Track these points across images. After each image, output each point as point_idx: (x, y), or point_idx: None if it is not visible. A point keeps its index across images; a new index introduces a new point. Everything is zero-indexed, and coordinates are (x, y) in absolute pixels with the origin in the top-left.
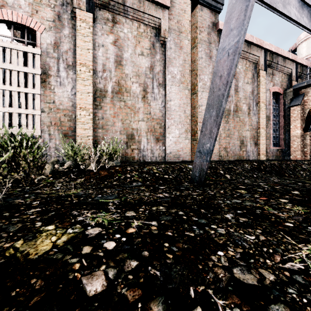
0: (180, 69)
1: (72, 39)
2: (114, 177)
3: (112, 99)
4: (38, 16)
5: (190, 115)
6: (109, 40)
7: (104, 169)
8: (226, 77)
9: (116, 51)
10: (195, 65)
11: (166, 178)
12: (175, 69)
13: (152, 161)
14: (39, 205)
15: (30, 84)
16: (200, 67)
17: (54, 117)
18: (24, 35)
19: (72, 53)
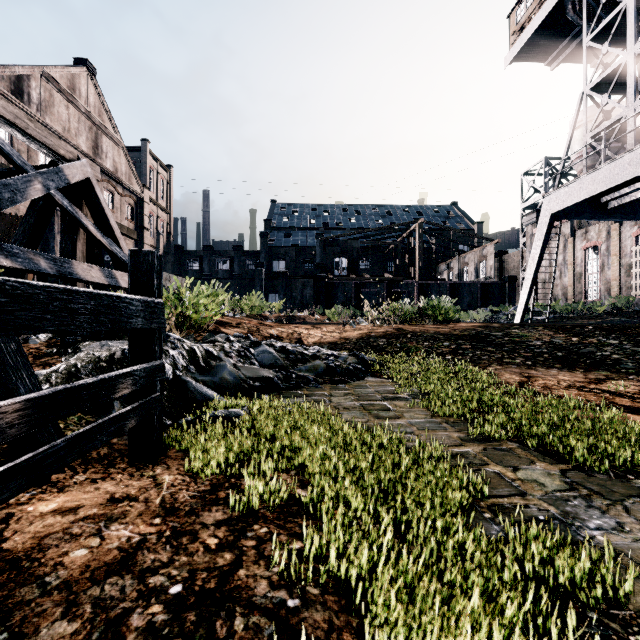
0: None
1: None
2: None
3: None
4: None
5: None
6: None
7: None
8: None
9: None
10: None
11: None
12: None
13: None
14: None
15: None
16: None
17: None
18: None
19: None
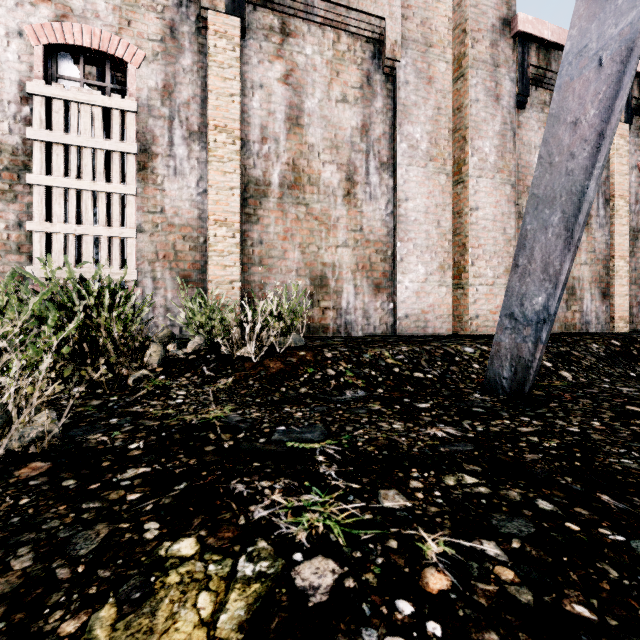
0: (427, 129)
1: (199, 75)
2: (300, 375)
3: (281, 200)
4: (132, 33)
5: (450, 232)
6: (274, 73)
7: (273, 355)
8: (595, 121)
9: (290, 96)
10: (461, 118)
11: (420, 379)
12: (417, 129)
13: (367, 335)
14: (144, 454)
15: (117, 174)
16: (474, 122)
17: (162, 242)
18: (103, 79)
19: (198, 106)
